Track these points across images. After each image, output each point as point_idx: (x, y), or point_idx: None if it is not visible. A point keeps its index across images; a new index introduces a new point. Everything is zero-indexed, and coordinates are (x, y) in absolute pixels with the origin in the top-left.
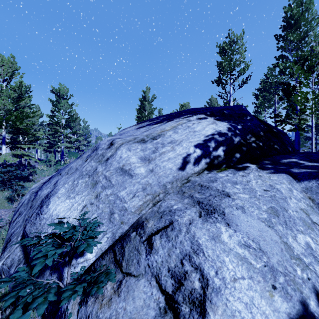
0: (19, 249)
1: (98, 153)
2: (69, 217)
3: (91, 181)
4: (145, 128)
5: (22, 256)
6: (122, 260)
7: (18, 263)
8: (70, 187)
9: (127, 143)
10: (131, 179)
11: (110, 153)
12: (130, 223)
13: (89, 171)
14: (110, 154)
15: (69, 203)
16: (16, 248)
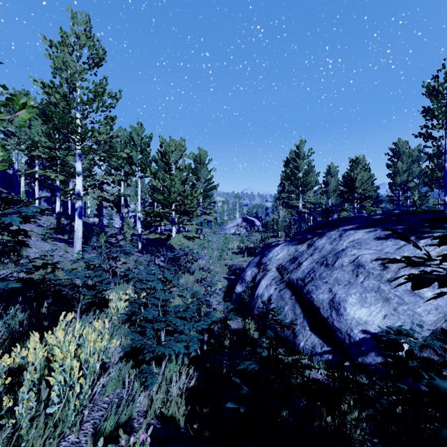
0: (314, 336)
1: (373, 273)
2: (372, 321)
3: (380, 296)
4: (392, 243)
5: (321, 341)
6: (445, 354)
7: (321, 346)
8: (359, 298)
9: (404, 269)
10: (423, 300)
11: (389, 275)
12: (429, 331)
13: (373, 288)
14: (389, 276)
15: (366, 311)
16: (310, 335)
